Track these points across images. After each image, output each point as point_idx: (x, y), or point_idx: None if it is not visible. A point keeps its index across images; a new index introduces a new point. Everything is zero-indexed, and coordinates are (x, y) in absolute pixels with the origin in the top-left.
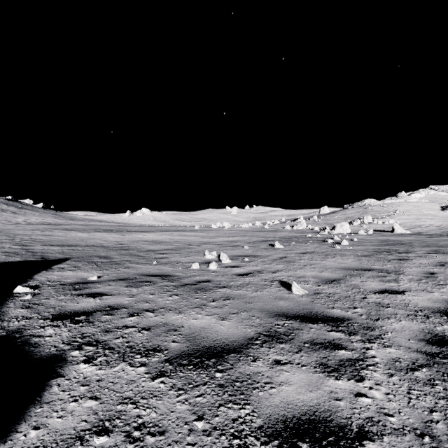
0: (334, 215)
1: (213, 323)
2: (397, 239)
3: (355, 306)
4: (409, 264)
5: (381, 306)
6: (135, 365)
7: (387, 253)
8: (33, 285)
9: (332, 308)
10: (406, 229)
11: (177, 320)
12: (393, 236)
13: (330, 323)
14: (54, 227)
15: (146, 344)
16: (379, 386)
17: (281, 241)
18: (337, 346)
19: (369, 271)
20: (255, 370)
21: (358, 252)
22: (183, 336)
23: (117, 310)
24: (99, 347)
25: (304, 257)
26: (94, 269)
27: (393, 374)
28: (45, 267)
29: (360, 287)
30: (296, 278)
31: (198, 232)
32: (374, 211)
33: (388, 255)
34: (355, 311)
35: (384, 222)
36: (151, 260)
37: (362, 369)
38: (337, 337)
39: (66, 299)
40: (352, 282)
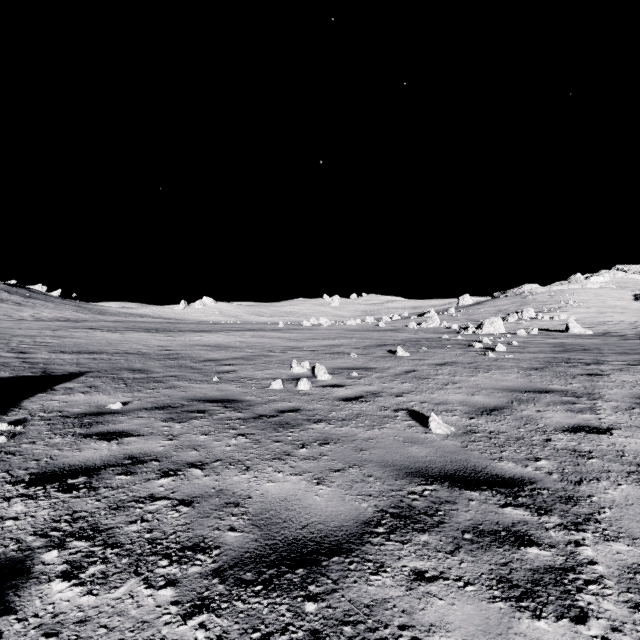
0: (480, 308)
1: (302, 489)
2: (576, 342)
3: (536, 457)
4: (607, 383)
5: (578, 455)
6: (155, 583)
7: (567, 364)
8: (17, 419)
9: (499, 459)
10: (585, 328)
11: (241, 485)
12: (569, 338)
13: (502, 489)
14: (73, 325)
15: (182, 534)
16: (620, 633)
17: (406, 346)
18: (521, 537)
19: (546, 393)
20: (378, 595)
21: (524, 363)
22: (250, 517)
23: (143, 464)
24: (96, 542)
25: (443, 370)
26: (119, 390)
27: (639, 604)
28: (43, 388)
29: (537, 421)
30: (434, 406)
31: (283, 331)
32: (538, 301)
33: (571, 368)
34: (539, 465)
35: (553, 317)
36: (210, 375)
37: (579, 593)
38: (519, 519)
39: (62, 443)
40: (523, 412)
